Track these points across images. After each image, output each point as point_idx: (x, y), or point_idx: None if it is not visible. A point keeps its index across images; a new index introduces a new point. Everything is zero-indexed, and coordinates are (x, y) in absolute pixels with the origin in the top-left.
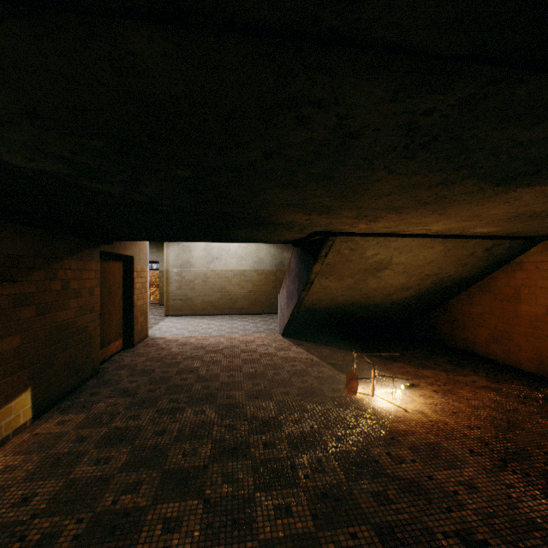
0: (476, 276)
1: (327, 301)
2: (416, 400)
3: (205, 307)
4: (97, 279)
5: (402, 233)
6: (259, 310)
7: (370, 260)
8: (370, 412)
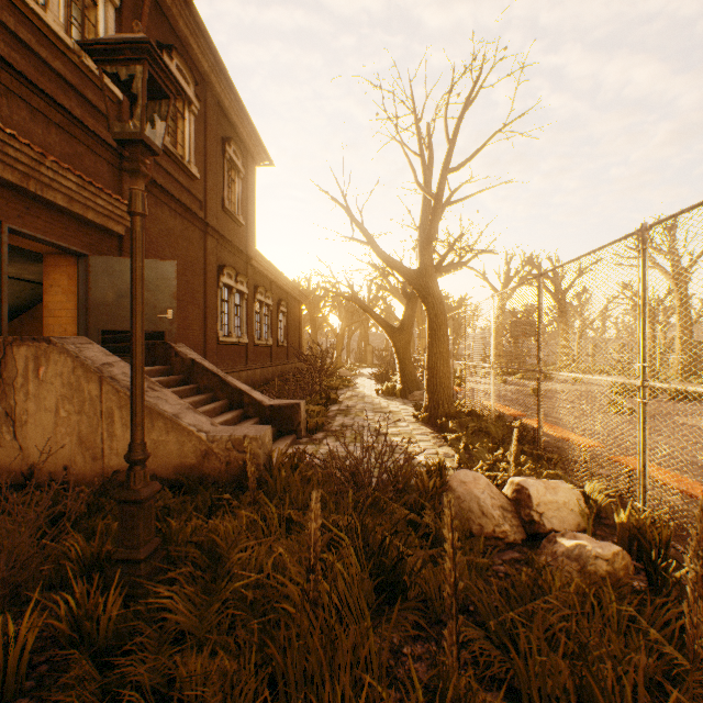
0: (27, 307)
1: None
2: None
3: None
4: None
5: None
6: None
7: None
8: None
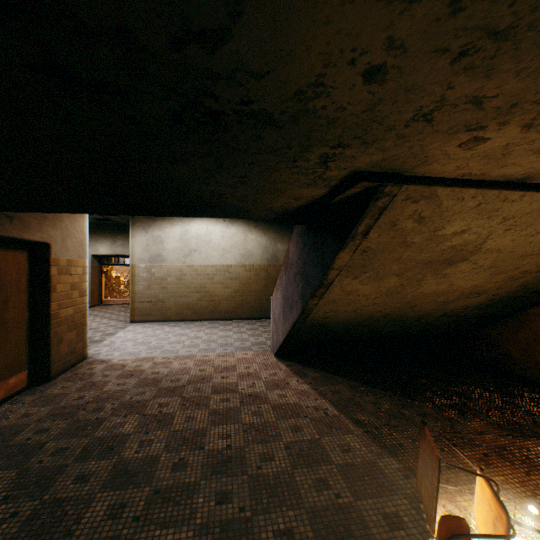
0: None
1: (347, 313)
2: None
3: (180, 311)
4: None
5: (536, 181)
6: (246, 314)
7: (444, 244)
8: None
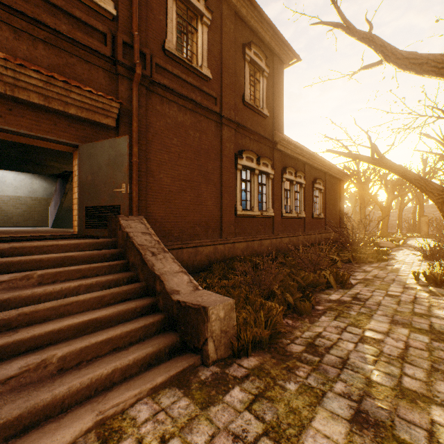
0: None
1: None
2: None
3: None
4: None
5: None
6: (33, 224)
7: None
8: None
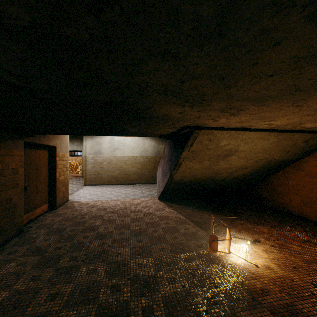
0: (292, 159)
1: (190, 177)
2: (261, 255)
3: (109, 180)
4: (21, 162)
5: (248, 128)
6: (144, 181)
7: (222, 148)
8: (229, 268)
